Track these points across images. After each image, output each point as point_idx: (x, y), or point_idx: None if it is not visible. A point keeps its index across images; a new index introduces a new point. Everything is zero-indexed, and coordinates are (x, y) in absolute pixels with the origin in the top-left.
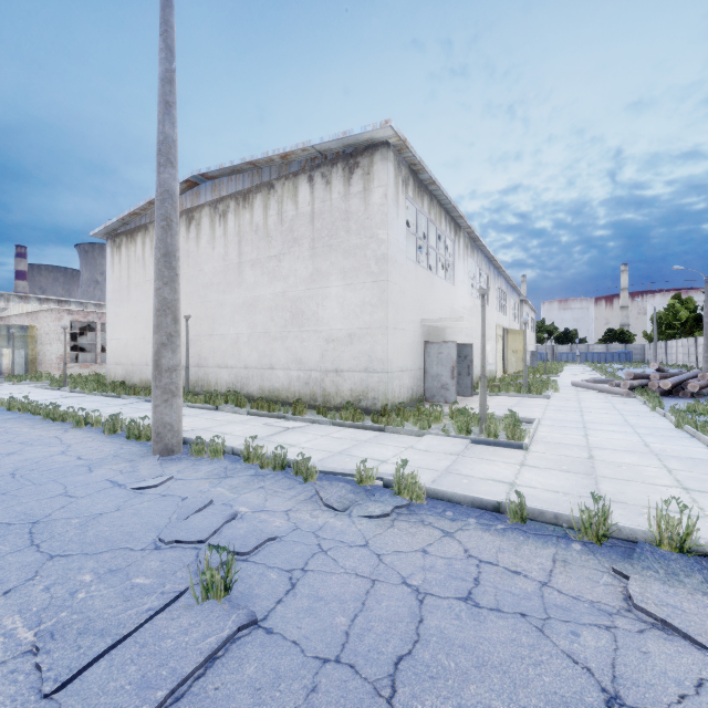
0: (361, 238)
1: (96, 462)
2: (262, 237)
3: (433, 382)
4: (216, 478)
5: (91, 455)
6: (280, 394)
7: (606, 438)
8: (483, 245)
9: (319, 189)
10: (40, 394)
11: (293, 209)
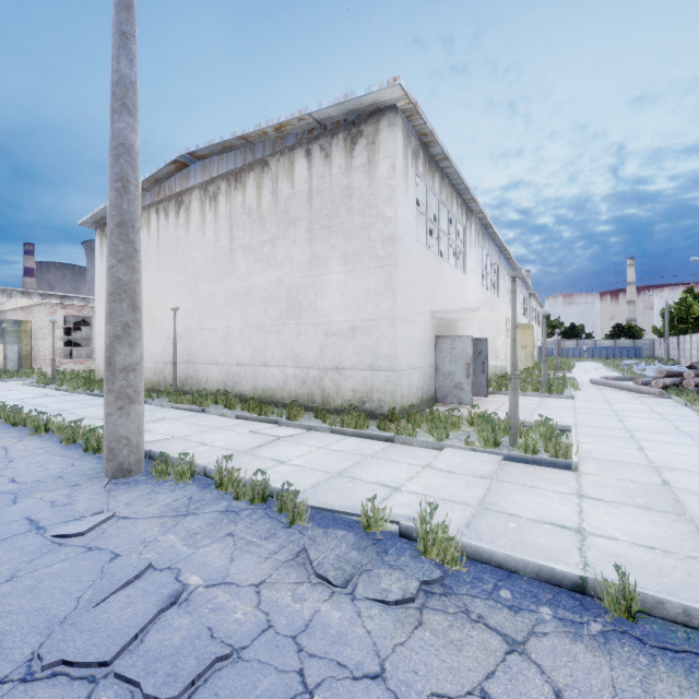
0: (365, 217)
1: (29, 488)
2: (255, 220)
3: (445, 380)
4: (172, 516)
5: (29, 475)
6: (274, 394)
7: (669, 453)
8: (495, 232)
9: (317, 164)
10: (22, 392)
11: (289, 188)
